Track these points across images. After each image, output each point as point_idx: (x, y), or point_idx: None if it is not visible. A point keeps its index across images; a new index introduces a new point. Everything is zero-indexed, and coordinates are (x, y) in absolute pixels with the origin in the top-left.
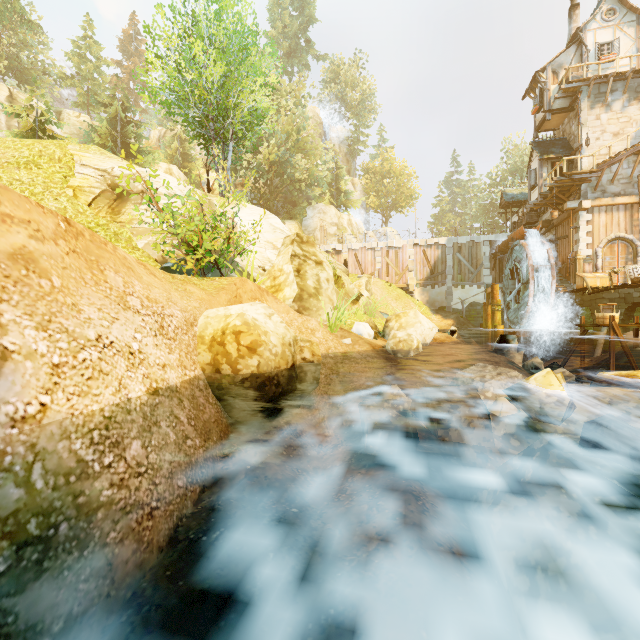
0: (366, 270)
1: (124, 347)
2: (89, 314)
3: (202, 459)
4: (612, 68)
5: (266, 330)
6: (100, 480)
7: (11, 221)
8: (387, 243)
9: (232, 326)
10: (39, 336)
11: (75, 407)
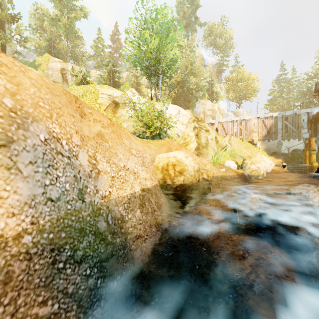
0: (228, 133)
1: (132, 170)
2: (120, 157)
3: (160, 221)
4: None
5: (186, 164)
6: (128, 224)
7: (96, 121)
8: (240, 118)
9: (171, 162)
10: (107, 165)
11: (119, 194)
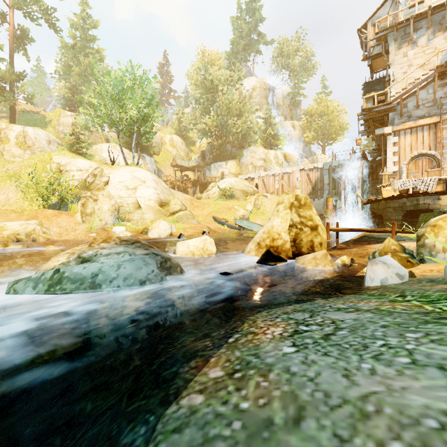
0: (269, 190)
1: None
2: None
3: None
4: (423, 8)
5: (8, 229)
6: None
7: None
8: (282, 170)
9: None
10: None
11: None
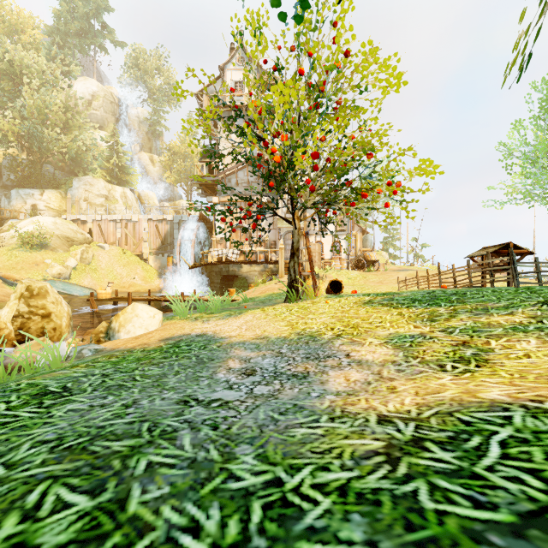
0: (109, 239)
1: None
2: None
3: None
4: (243, 101)
5: None
6: None
7: None
8: (126, 217)
9: None
10: None
11: None
